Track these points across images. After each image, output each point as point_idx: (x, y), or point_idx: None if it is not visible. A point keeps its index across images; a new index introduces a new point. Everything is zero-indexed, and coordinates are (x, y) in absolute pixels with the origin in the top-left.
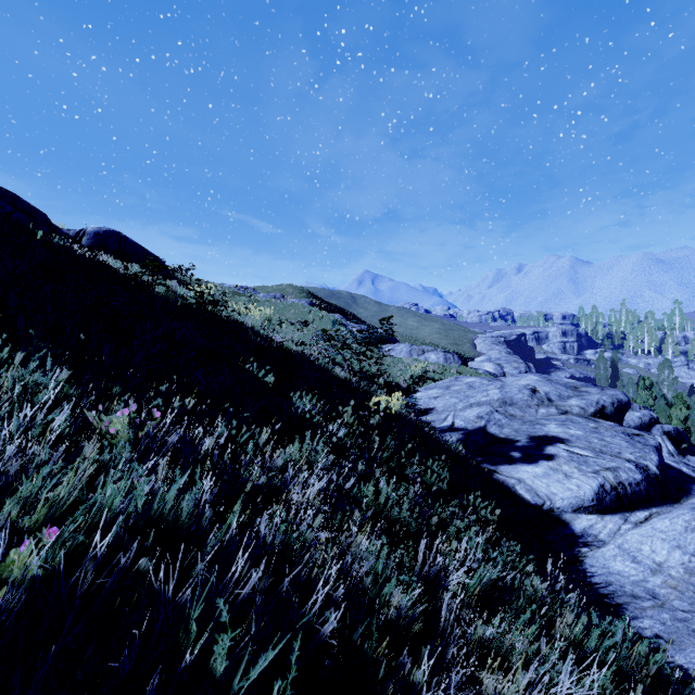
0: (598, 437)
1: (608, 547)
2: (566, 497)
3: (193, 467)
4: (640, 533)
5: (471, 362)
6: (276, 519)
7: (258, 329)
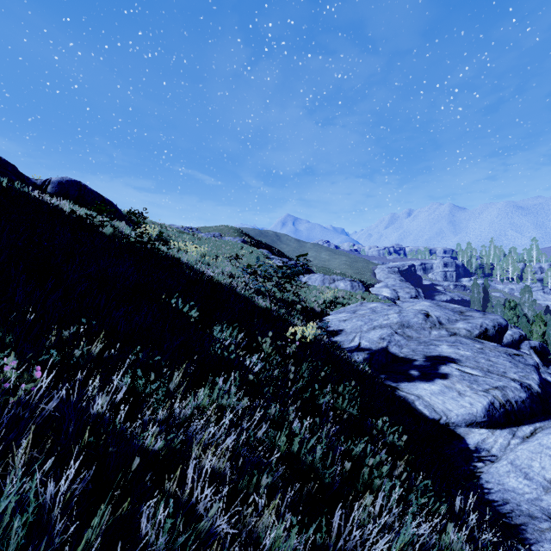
0: (485, 357)
1: (501, 463)
2: (460, 414)
3: (82, 430)
4: (529, 449)
5: (372, 288)
6: (158, 517)
7: (193, 264)
